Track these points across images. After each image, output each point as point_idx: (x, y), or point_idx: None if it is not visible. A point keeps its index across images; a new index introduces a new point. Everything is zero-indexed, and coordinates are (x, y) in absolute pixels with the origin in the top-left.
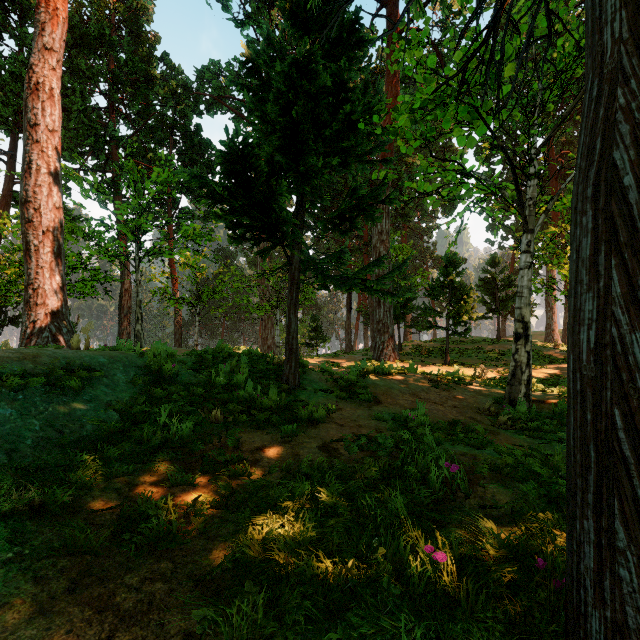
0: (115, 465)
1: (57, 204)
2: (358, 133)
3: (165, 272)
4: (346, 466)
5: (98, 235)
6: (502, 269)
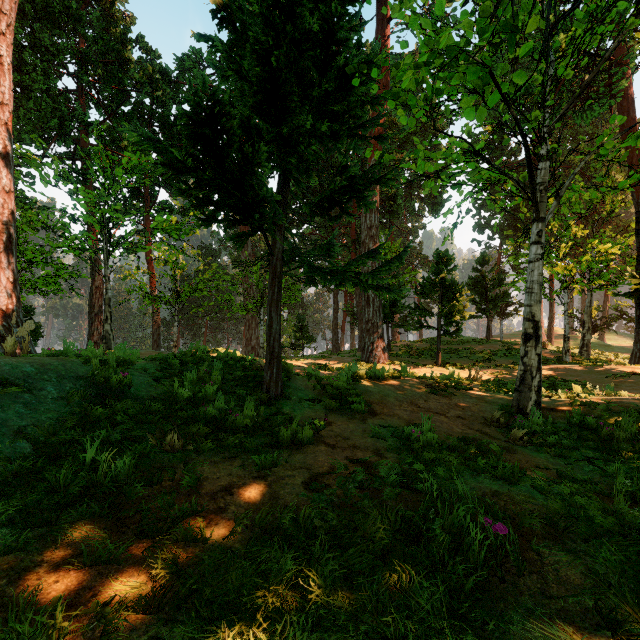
0: (0, 533)
1: (7, 187)
2: (352, 94)
3: (141, 269)
4: (342, 518)
5: (62, 226)
6: (492, 268)
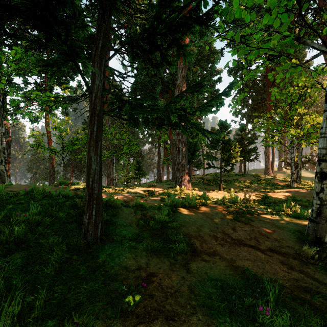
0: None
1: None
2: None
3: (38, 131)
4: None
5: None
6: (247, 133)
